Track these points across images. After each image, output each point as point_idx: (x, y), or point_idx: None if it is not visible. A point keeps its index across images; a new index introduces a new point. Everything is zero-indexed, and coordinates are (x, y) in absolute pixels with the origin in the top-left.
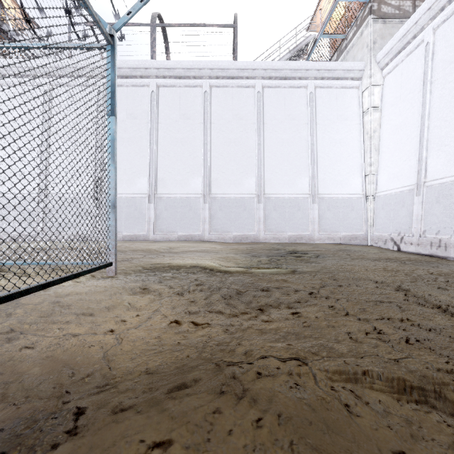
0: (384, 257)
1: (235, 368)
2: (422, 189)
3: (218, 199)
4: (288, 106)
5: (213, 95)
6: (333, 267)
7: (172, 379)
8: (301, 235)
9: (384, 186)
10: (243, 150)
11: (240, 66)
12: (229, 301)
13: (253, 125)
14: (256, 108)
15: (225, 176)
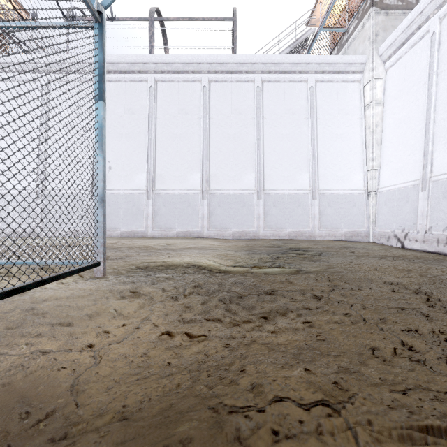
0: (390, 254)
1: (240, 420)
2: (428, 184)
3: (217, 195)
4: (288, 100)
5: (211, 90)
6: (339, 266)
7: (151, 437)
8: (301, 232)
9: (387, 182)
10: (242, 145)
11: (239, 60)
12: (229, 307)
13: (252, 120)
14: (255, 103)
15: (224, 171)
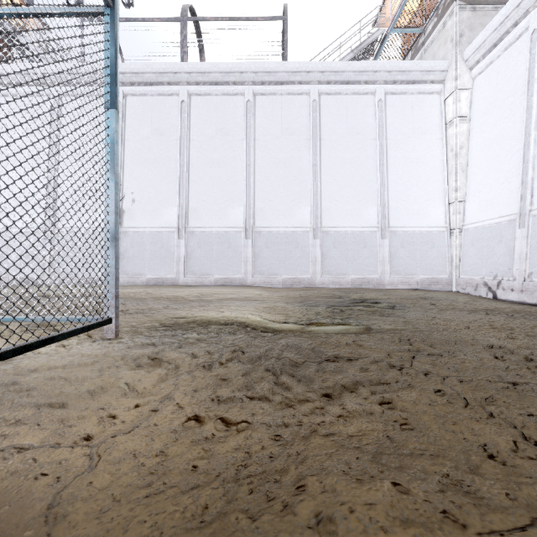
0: (481, 307)
1: None
2: (527, 220)
3: (264, 234)
4: (351, 117)
5: (257, 105)
6: (420, 322)
7: None
8: (367, 279)
9: (475, 217)
10: (295, 172)
11: (291, 68)
12: (280, 380)
13: (307, 141)
14: (311, 121)
15: (272, 205)
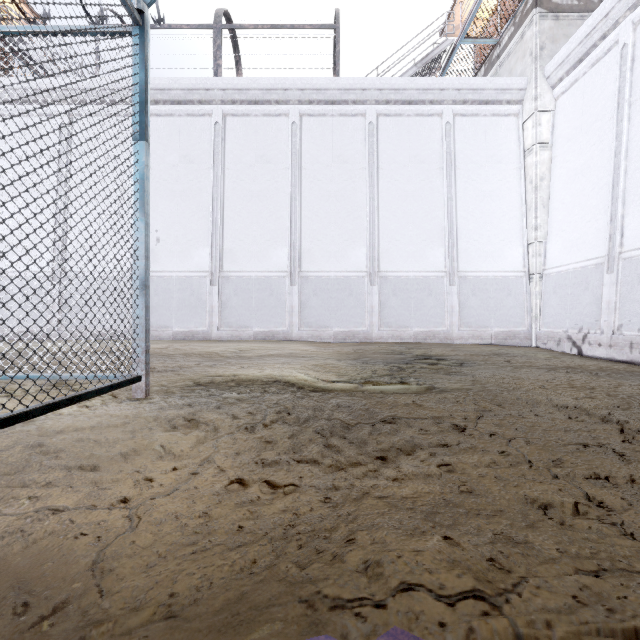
0: (562, 365)
1: (349, 621)
2: (616, 263)
3: (312, 279)
4: (414, 142)
5: (304, 128)
6: (489, 381)
7: None
8: (433, 332)
9: (557, 260)
10: (348, 207)
11: (344, 85)
12: (330, 442)
13: (363, 171)
14: (367, 147)
15: (321, 245)
